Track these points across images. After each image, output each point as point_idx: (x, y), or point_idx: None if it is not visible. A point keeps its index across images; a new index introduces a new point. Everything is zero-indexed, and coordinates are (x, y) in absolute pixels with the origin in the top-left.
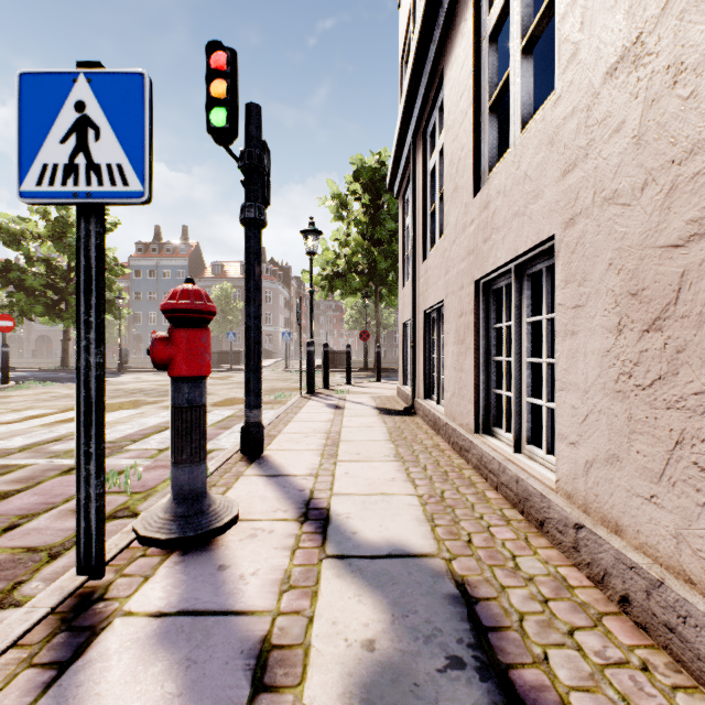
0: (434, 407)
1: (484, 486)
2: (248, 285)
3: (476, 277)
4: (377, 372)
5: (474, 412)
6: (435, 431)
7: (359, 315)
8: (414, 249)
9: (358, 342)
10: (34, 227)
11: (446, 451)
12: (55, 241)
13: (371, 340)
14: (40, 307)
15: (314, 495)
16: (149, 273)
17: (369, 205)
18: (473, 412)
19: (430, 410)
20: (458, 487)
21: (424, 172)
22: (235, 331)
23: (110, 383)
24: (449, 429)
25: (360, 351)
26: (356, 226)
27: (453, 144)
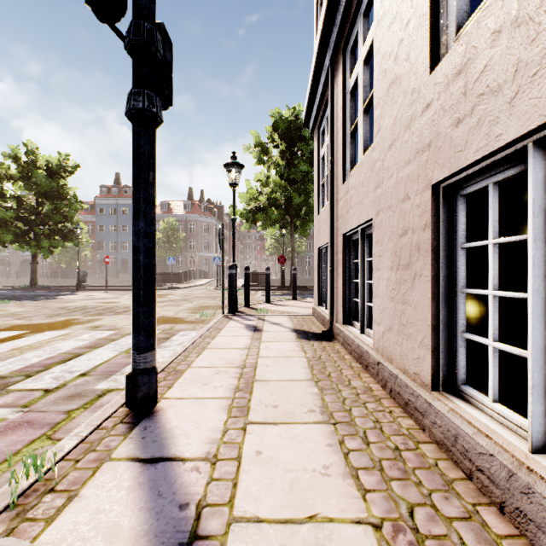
0: (358, 336)
1: (469, 491)
2: (135, 195)
3: (436, 178)
4: (293, 292)
5: (431, 362)
6: (361, 365)
7: (277, 243)
8: (332, 173)
9: (277, 264)
10: (7, 169)
11: (383, 400)
12: (24, 181)
13: (287, 264)
14: (10, 236)
15: (200, 523)
16: (111, 210)
17: (286, 151)
18: (428, 361)
19: (353, 339)
20: (431, 495)
21: (344, 91)
22: (179, 256)
23: (61, 301)
24: (385, 371)
25: (278, 272)
26: (275, 168)
27: (389, 30)
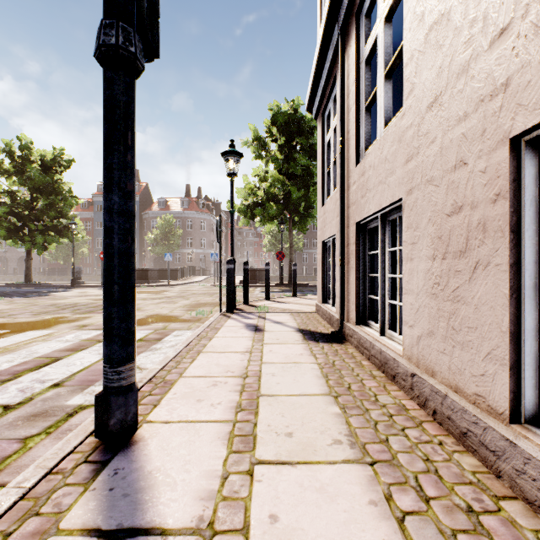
0: (378, 339)
1: None
2: (107, 160)
3: (521, 126)
4: (293, 288)
5: (508, 382)
6: (385, 374)
7: (275, 240)
8: (342, 155)
9: (274, 261)
10: (1, 164)
11: (426, 424)
12: (18, 176)
13: (284, 260)
14: (3, 231)
15: None
16: None
17: (284, 145)
18: (504, 381)
19: (373, 343)
20: None
21: (357, 62)
22: (176, 252)
23: (53, 298)
24: (425, 386)
25: (276, 269)
26: (273, 162)
27: None
